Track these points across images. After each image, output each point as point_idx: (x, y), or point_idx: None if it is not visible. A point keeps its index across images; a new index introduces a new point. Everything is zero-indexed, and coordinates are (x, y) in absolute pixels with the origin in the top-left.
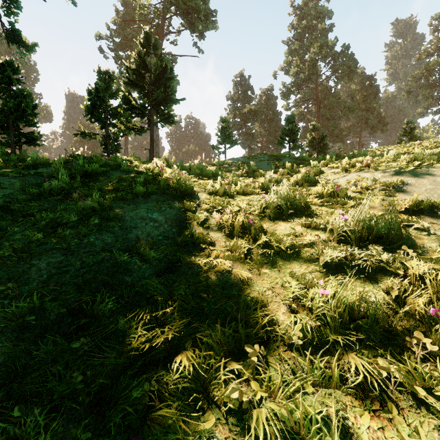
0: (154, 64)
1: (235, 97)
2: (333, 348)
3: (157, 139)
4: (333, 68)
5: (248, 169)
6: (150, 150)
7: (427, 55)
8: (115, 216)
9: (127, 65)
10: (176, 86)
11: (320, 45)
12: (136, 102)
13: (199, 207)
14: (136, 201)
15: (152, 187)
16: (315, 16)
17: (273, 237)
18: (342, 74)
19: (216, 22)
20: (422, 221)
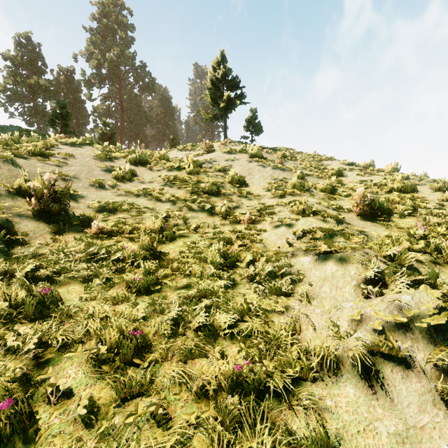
0: None
1: (17, 61)
2: None
3: None
4: (135, 77)
5: None
6: None
7: None
8: None
9: None
10: None
11: (121, 50)
12: None
13: None
14: None
15: None
16: (117, 21)
17: None
18: (143, 87)
19: None
20: (34, 158)
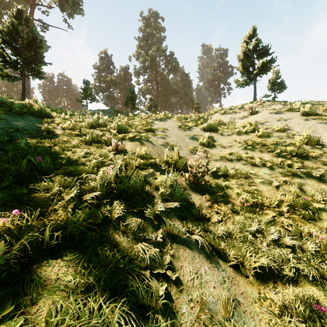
0: (26, 33)
1: (100, 68)
2: (83, 146)
3: (29, 88)
4: (165, 64)
5: (98, 116)
6: (22, 94)
7: (214, 69)
8: (3, 119)
9: (0, 28)
10: (47, 48)
11: (157, 47)
12: (9, 57)
13: (54, 122)
14: (15, 116)
15: (25, 110)
16: (155, 27)
17: (83, 131)
18: (171, 69)
19: (83, 10)
20: (148, 133)
